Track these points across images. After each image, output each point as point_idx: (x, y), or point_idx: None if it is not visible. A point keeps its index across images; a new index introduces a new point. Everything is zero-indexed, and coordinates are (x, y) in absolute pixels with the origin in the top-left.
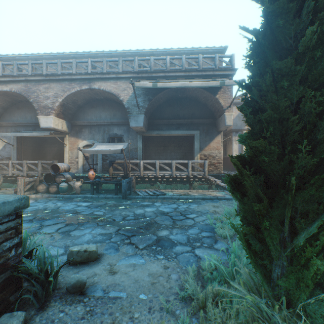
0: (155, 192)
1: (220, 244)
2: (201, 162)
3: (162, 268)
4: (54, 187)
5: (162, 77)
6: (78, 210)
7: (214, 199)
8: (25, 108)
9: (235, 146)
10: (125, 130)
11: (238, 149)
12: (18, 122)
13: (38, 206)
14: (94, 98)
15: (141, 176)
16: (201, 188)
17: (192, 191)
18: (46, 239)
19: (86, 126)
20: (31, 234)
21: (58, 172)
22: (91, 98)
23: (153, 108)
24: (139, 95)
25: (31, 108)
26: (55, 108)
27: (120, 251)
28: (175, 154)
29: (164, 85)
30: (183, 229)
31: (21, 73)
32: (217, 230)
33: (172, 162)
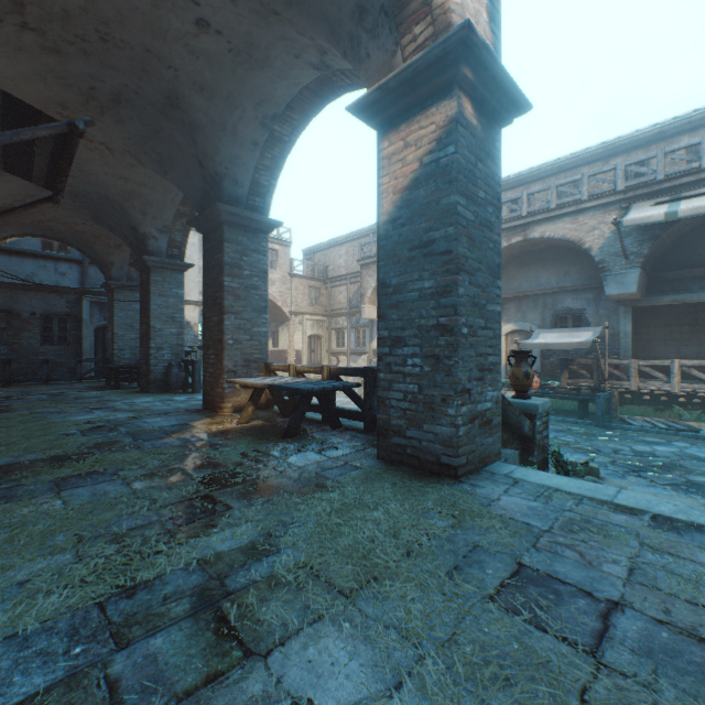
0: (670, 424)
1: None
2: None
3: (700, 505)
4: None
5: (687, 183)
6: None
7: None
8: None
9: None
10: (588, 300)
11: None
12: None
13: None
14: (527, 251)
15: (632, 391)
16: None
17: None
18: None
19: (511, 299)
20: None
21: None
22: (522, 252)
23: (661, 248)
24: (626, 234)
25: None
26: None
27: (627, 480)
28: None
29: (695, 211)
30: None
31: None
32: None
33: None
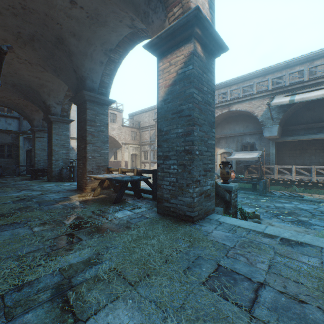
0: (291, 194)
1: None
2: None
3: (303, 230)
4: None
5: (298, 87)
6: None
7: None
8: None
9: None
10: (256, 139)
11: None
12: None
13: None
14: (230, 116)
15: (275, 179)
16: None
17: None
18: None
19: (223, 138)
20: None
21: None
22: (227, 116)
23: (287, 115)
24: (273, 109)
25: None
26: None
27: (272, 220)
28: (316, 157)
29: (301, 100)
30: (321, 220)
31: None
32: None
33: (311, 167)
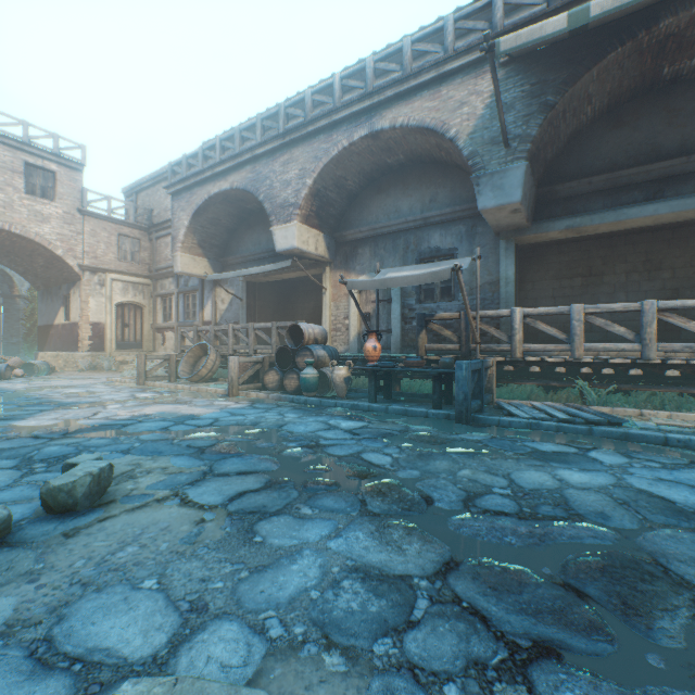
0: (575, 412)
1: None
2: None
3: None
4: (293, 377)
5: None
6: (322, 439)
7: None
8: (258, 225)
9: None
10: (461, 235)
11: None
12: (248, 253)
13: (246, 416)
14: (383, 167)
15: (515, 360)
16: None
17: None
18: (177, 529)
19: (366, 240)
20: (162, 497)
21: (301, 344)
22: (376, 167)
23: (555, 144)
24: (508, 106)
25: (267, 221)
26: (300, 203)
27: None
28: (630, 296)
29: (620, 0)
30: None
31: (246, 147)
32: None
33: (642, 307)
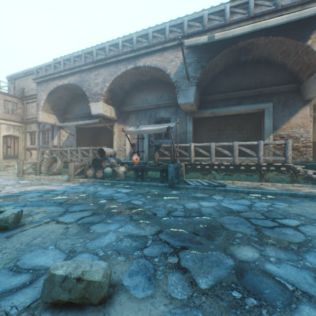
0: (211, 183)
1: None
2: (280, 143)
3: None
4: (100, 172)
5: None
6: (114, 196)
7: (313, 197)
8: (82, 101)
9: None
10: (172, 113)
11: None
12: (77, 114)
13: (79, 189)
14: (140, 81)
15: (191, 163)
16: (278, 181)
17: (265, 184)
18: (57, 231)
19: (133, 112)
20: (47, 221)
21: (104, 157)
22: (137, 81)
23: (206, 80)
24: (189, 64)
25: (87, 100)
26: (103, 94)
27: (157, 287)
28: (233, 139)
29: (224, 35)
30: (287, 249)
31: (76, 65)
32: None
33: (233, 144)
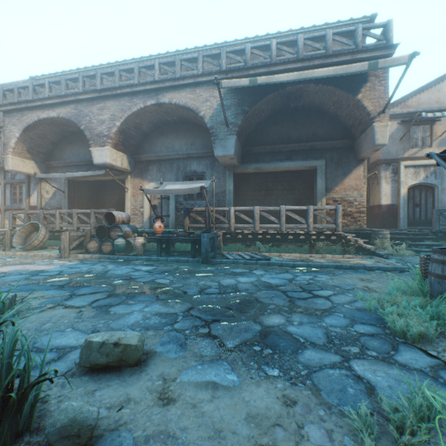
0: (254, 256)
1: (409, 354)
2: (331, 208)
3: (280, 401)
4: (109, 244)
5: (264, 74)
6: (133, 275)
7: (358, 268)
8: (78, 142)
9: (385, 187)
10: (207, 165)
11: (391, 192)
12: (70, 160)
13: (81, 268)
14: (165, 121)
15: (231, 232)
16: (329, 252)
17: (315, 256)
18: (69, 315)
19: (154, 162)
20: (51, 307)
21: (114, 224)
22: (161, 120)
23: (250, 127)
24: (228, 107)
25: (85, 141)
26: (112, 136)
27: (188, 350)
28: (283, 201)
29: (268, 81)
30: (311, 315)
31: (70, 92)
32: (391, 321)
33: (280, 208)
